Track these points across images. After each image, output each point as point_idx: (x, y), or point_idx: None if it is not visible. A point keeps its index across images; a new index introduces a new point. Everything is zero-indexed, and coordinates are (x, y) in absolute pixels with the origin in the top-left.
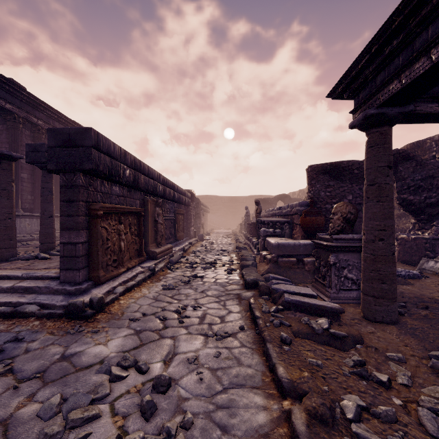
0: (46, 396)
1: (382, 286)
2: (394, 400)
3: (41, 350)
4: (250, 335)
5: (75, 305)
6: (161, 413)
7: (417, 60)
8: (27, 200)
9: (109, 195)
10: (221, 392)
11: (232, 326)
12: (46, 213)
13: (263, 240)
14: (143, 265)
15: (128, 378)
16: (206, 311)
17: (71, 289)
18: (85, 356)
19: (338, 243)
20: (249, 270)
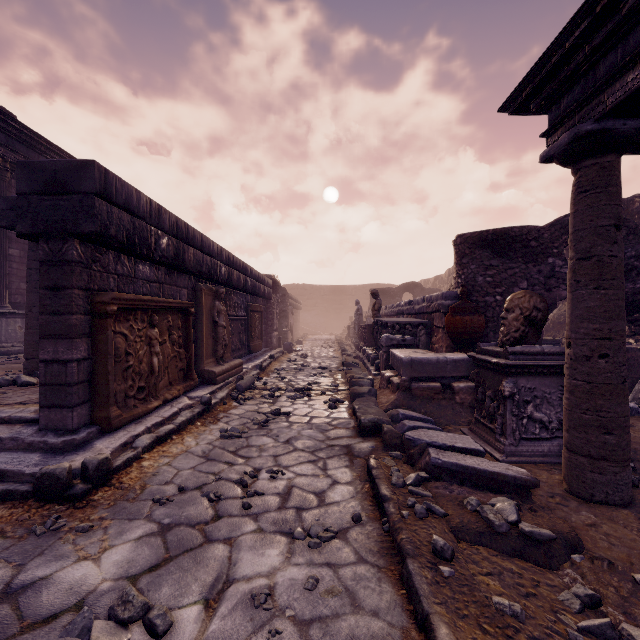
0: None
1: (605, 438)
2: None
3: None
4: (372, 535)
5: (53, 476)
6: None
7: None
8: (19, 290)
9: (131, 280)
10: None
11: (340, 514)
12: (35, 310)
13: (386, 353)
14: (192, 393)
15: None
16: (293, 481)
17: (56, 441)
18: (50, 590)
19: (518, 361)
20: (364, 402)
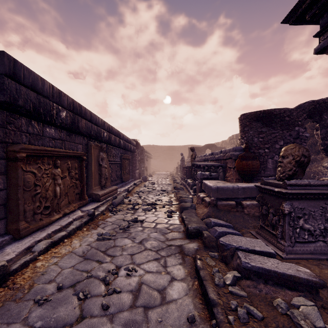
0: None
1: None
2: None
3: None
4: None
5: None
6: None
7: None
8: None
9: (40, 137)
10: None
11: (177, 314)
12: None
13: (200, 182)
14: (84, 208)
15: None
16: (143, 278)
17: None
18: None
19: (294, 190)
20: (189, 213)
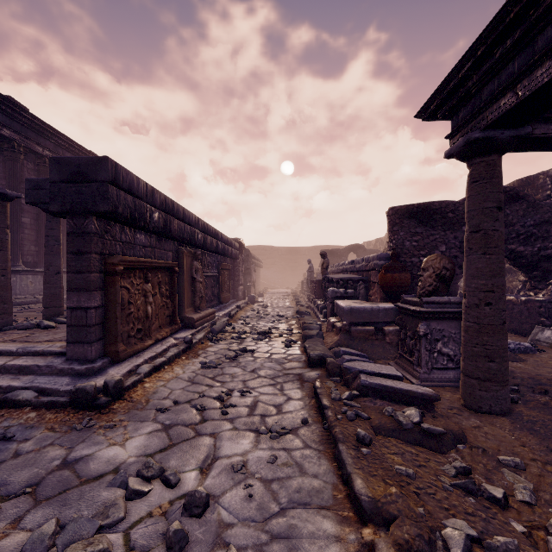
0: (38, 520)
1: (489, 365)
2: (513, 525)
3: (36, 453)
4: (315, 432)
5: (84, 391)
6: (194, 548)
7: (539, 64)
8: (30, 252)
9: (132, 246)
10: (277, 514)
11: (292, 419)
12: (51, 269)
13: (331, 303)
14: (176, 335)
15: (151, 495)
16: (258, 398)
17: (81, 368)
18: (94, 462)
19: (430, 308)
20: (313, 342)
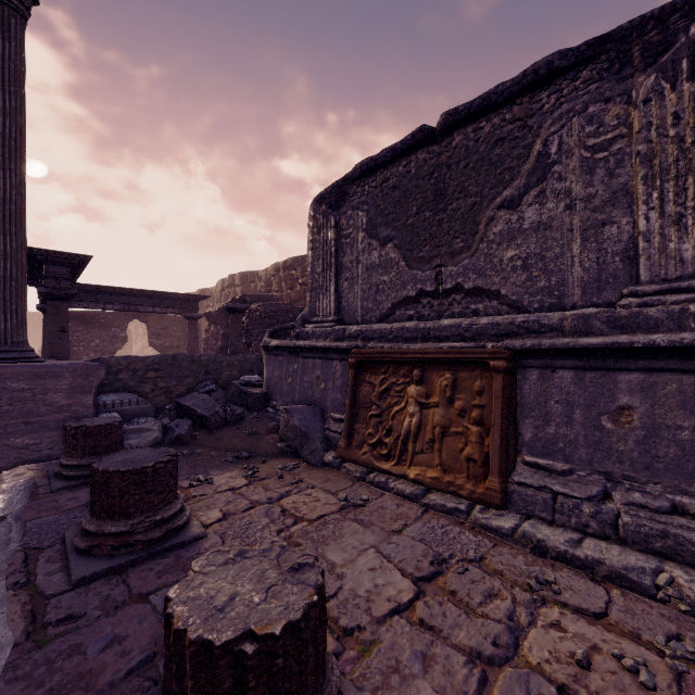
0: None
1: None
2: None
3: None
4: None
5: None
6: None
7: None
8: None
9: None
10: None
11: None
12: None
13: None
14: None
15: None
16: None
17: None
18: None
19: None
20: None
